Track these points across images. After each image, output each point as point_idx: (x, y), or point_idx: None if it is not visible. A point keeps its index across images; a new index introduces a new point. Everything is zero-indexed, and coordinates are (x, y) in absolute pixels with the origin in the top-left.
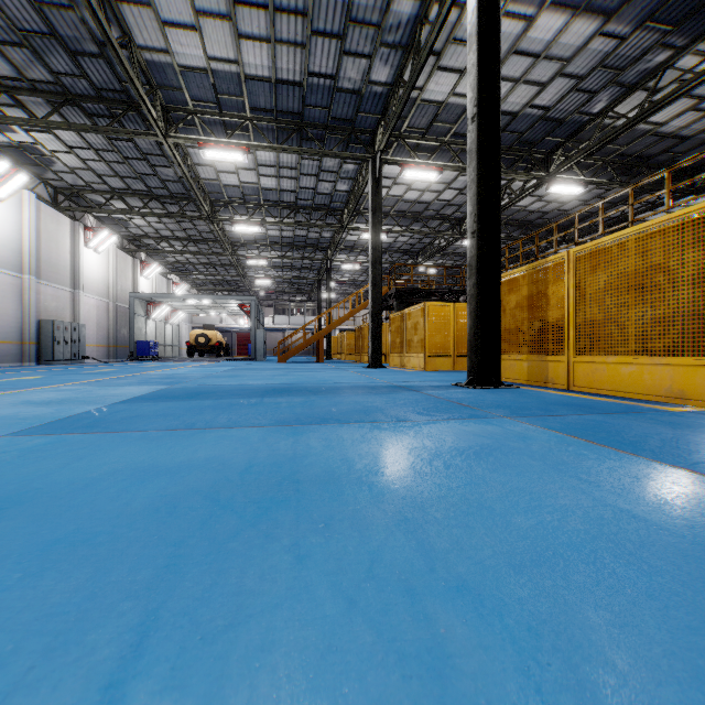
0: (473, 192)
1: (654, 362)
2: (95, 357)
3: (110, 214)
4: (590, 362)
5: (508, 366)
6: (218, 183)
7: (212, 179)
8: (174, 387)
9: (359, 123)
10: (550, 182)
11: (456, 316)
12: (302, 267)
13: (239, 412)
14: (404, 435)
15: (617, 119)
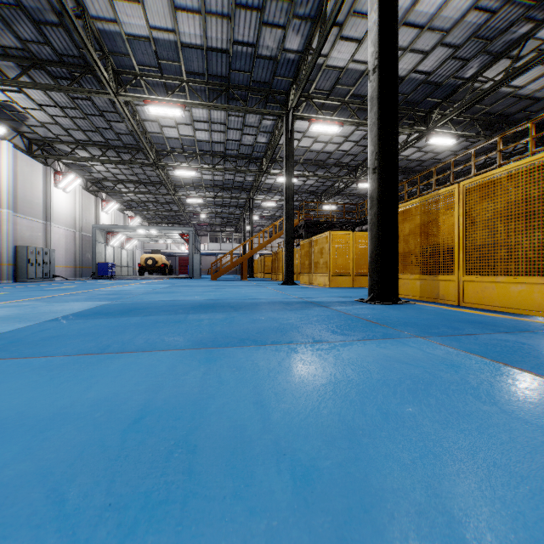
0: (374, 133)
1: None
2: (64, 276)
3: (76, 161)
4: (480, 282)
5: (402, 284)
6: (162, 136)
7: (156, 132)
8: (114, 303)
9: (275, 86)
10: (429, 135)
11: (355, 243)
12: (230, 204)
13: (160, 331)
14: (324, 362)
15: (484, 83)
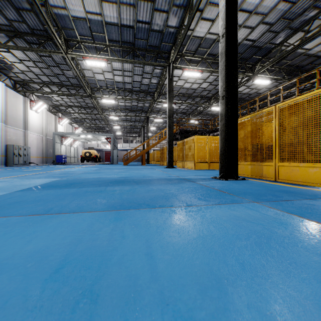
0: (223, 75)
1: None
2: (36, 162)
3: (43, 94)
4: (289, 166)
5: (239, 167)
6: (94, 79)
7: (91, 76)
8: (62, 179)
9: (162, 48)
10: (254, 78)
11: (210, 142)
12: (135, 120)
13: (87, 198)
14: (194, 220)
15: (288, 46)
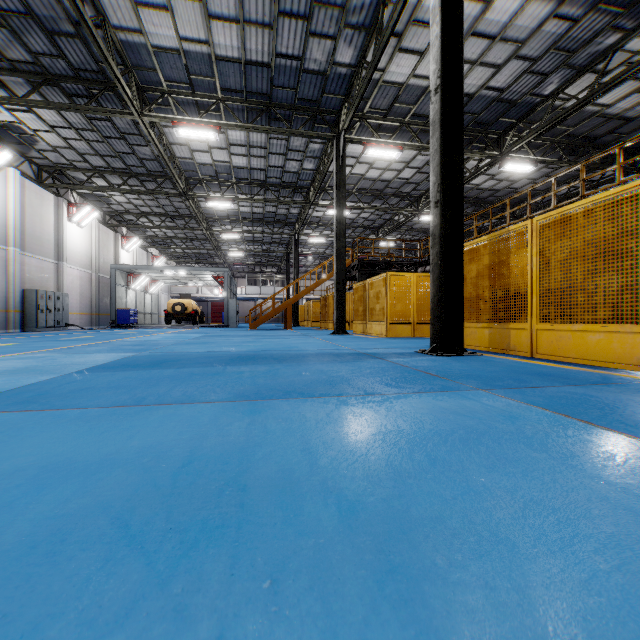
0: (436, 162)
1: (625, 330)
2: (78, 324)
3: (92, 191)
4: (555, 330)
5: (469, 333)
6: (193, 161)
7: (186, 157)
8: (141, 354)
9: (324, 104)
10: (503, 160)
11: (416, 286)
12: (272, 241)
13: (197, 383)
14: (375, 414)
15: (567, 101)
